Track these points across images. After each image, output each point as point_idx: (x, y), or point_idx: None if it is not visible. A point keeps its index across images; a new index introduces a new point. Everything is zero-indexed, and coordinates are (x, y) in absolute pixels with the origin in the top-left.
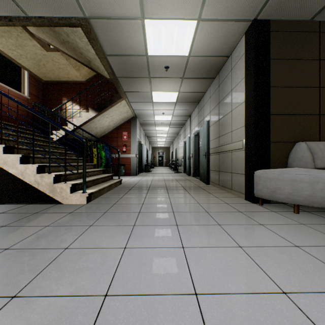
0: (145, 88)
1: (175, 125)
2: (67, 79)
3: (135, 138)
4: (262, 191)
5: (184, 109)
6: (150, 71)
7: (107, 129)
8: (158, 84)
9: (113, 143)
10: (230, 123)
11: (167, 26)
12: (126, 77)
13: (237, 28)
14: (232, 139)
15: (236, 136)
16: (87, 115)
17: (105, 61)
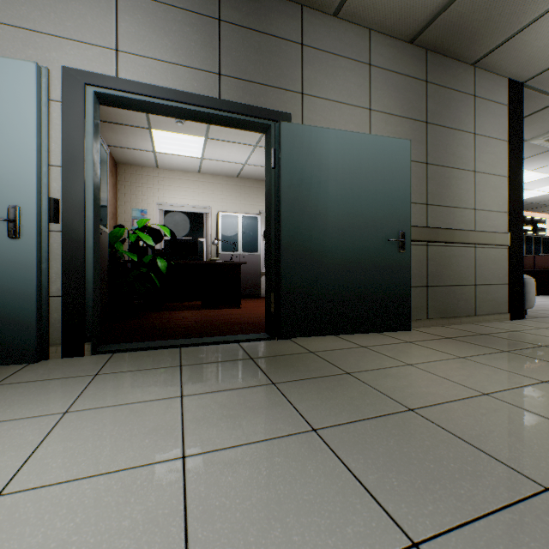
0: None
1: None
2: None
3: None
4: (532, 300)
5: None
6: None
7: None
8: None
9: None
10: (472, 193)
11: None
12: None
13: (532, 70)
14: (478, 225)
15: (487, 222)
16: None
17: None
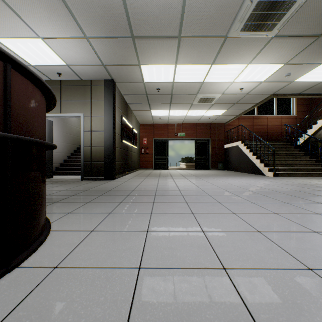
0: None
1: None
2: None
3: None
4: None
5: None
6: None
7: None
8: None
9: None
10: None
11: (309, 74)
12: None
13: None
14: None
15: None
16: (320, 122)
17: (299, 96)
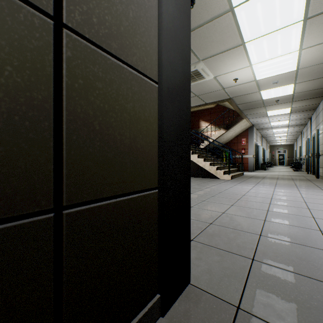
0: (261, 111)
1: (294, 126)
2: (202, 108)
3: (252, 143)
4: None
5: (301, 115)
6: (264, 104)
7: (230, 138)
8: (271, 107)
9: (234, 147)
10: None
11: (274, 90)
12: (247, 109)
13: None
14: None
15: None
16: (219, 132)
17: (236, 107)
